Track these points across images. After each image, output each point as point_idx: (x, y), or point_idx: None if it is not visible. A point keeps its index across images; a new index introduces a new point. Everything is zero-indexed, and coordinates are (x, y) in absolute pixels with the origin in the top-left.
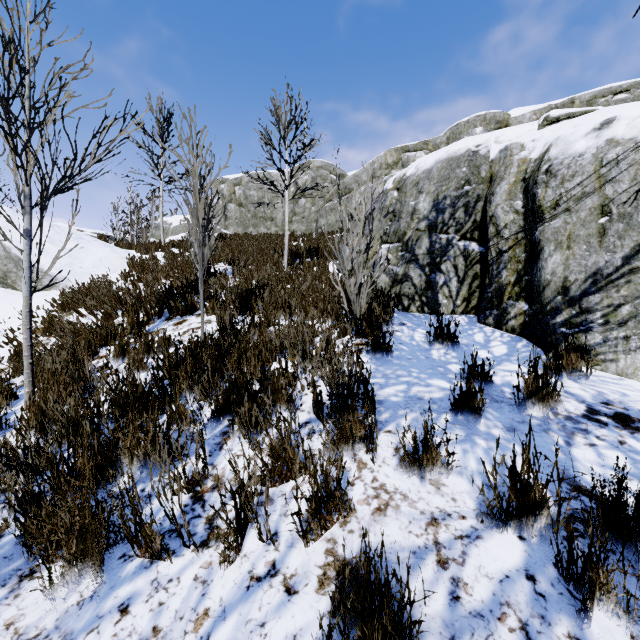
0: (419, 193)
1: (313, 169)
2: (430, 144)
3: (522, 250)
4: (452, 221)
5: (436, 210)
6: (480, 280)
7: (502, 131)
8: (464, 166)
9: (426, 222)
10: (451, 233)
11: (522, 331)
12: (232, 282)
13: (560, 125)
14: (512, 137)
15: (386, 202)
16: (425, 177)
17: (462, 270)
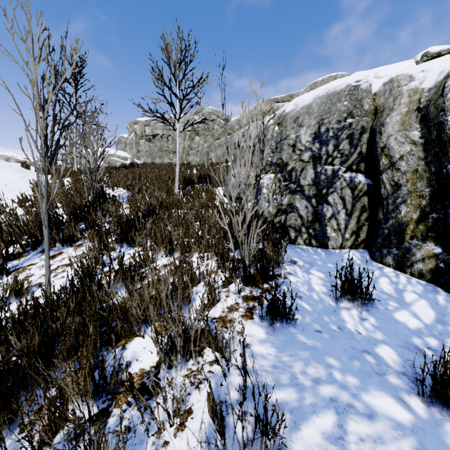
0: (299, 126)
1: (205, 114)
2: (294, 97)
3: (425, 184)
4: (337, 152)
5: (319, 142)
6: (369, 213)
7: (379, 68)
8: (345, 100)
9: (310, 153)
10: (336, 164)
11: (434, 278)
12: (125, 207)
13: (449, 56)
14: (392, 72)
15: (267, 135)
16: (305, 112)
17: (350, 202)
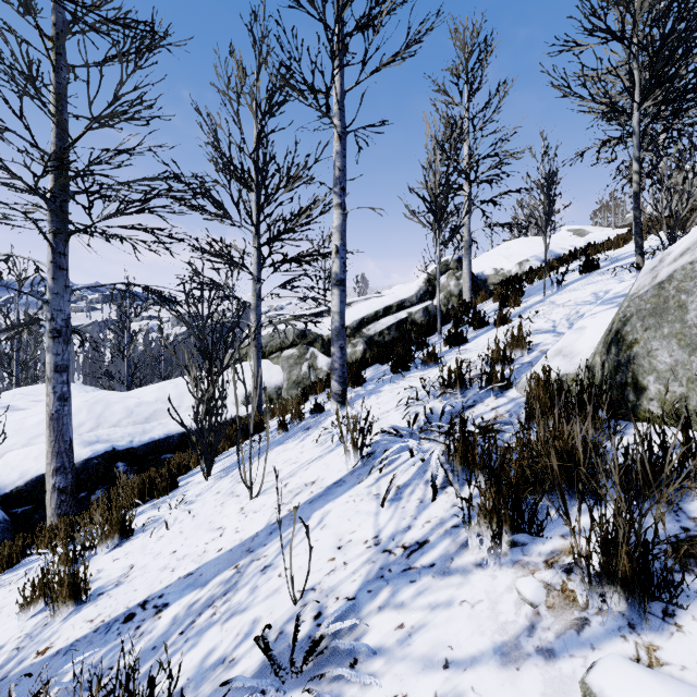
0: None
1: None
2: None
3: None
4: None
5: None
6: None
7: None
8: None
9: None
10: None
11: None
12: None
13: None
14: None
15: None
16: None
17: None
